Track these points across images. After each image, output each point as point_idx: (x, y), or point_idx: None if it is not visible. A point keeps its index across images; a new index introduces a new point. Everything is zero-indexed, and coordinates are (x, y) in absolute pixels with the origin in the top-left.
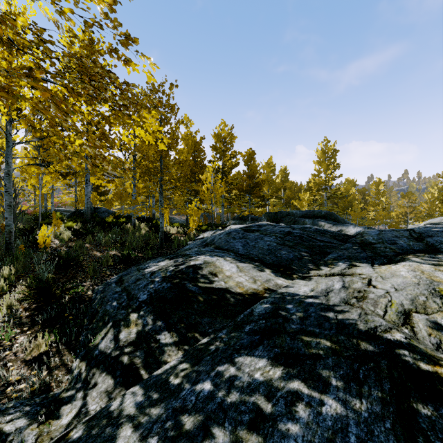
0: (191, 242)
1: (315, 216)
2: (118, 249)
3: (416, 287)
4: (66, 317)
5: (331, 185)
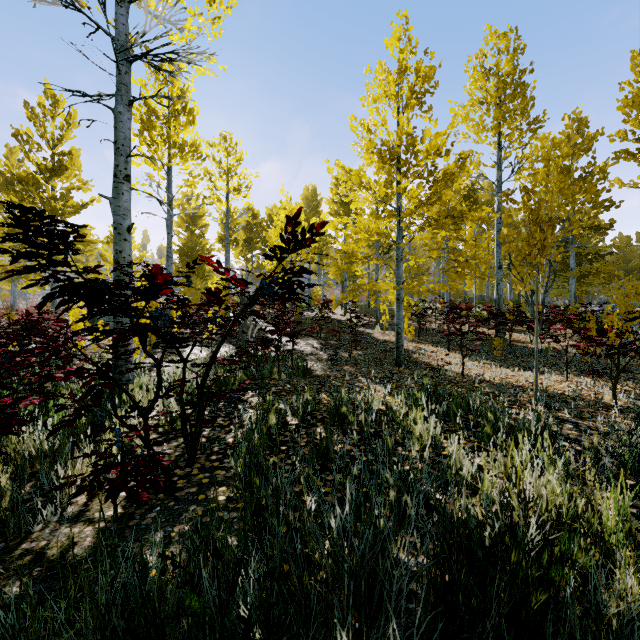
0: None
1: None
2: None
3: None
4: None
5: None
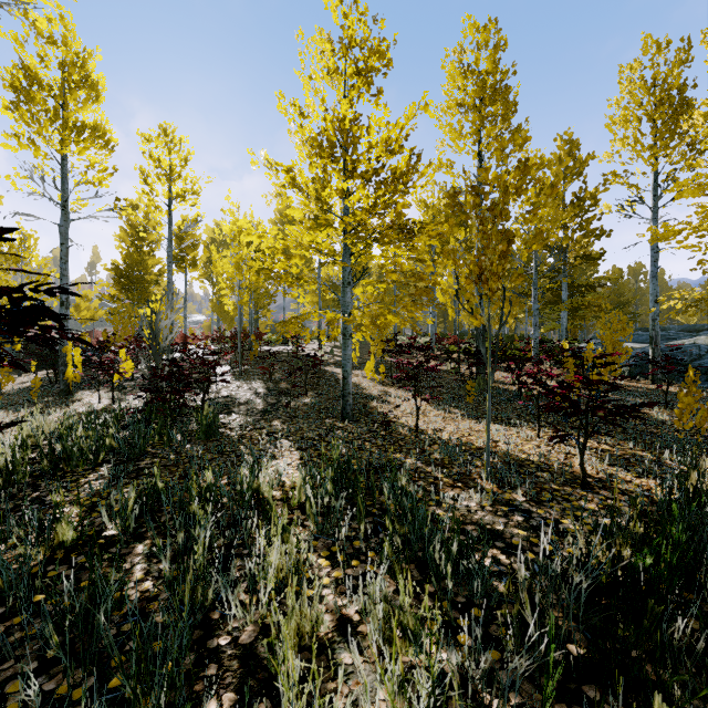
0: None
1: (696, 330)
2: None
3: (691, 339)
4: None
5: None
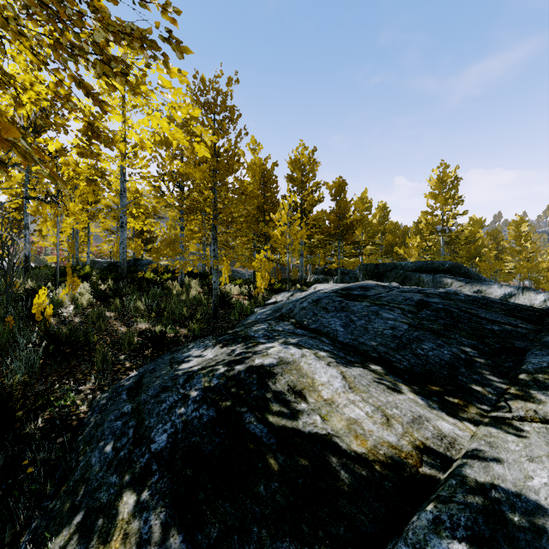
0: (258, 309)
1: (435, 269)
2: (152, 320)
3: None
4: (22, 468)
5: (451, 226)
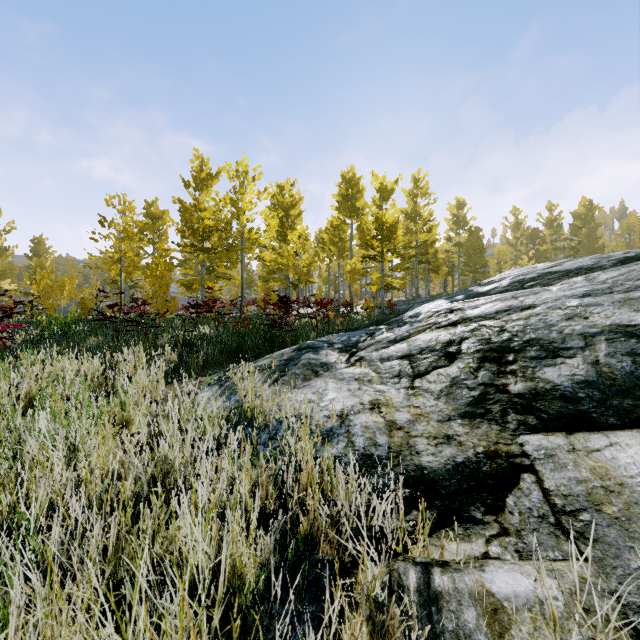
0: None
1: None
2: None
3: None
4: None
5: None
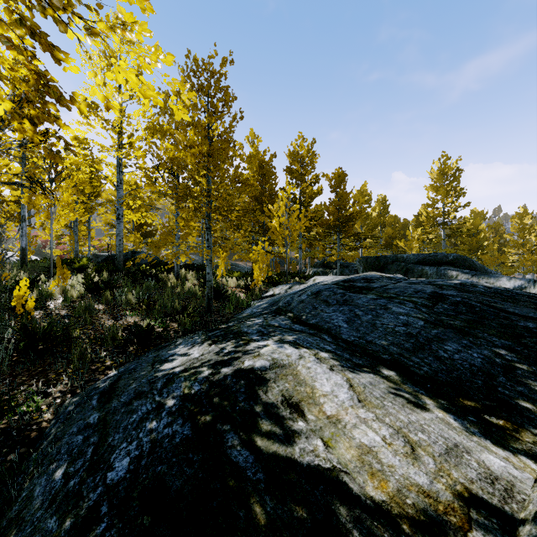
0: (255, 302)
1: (438, 262)
2: (142, 314)
3: None
4: None
5: (452, 218)
